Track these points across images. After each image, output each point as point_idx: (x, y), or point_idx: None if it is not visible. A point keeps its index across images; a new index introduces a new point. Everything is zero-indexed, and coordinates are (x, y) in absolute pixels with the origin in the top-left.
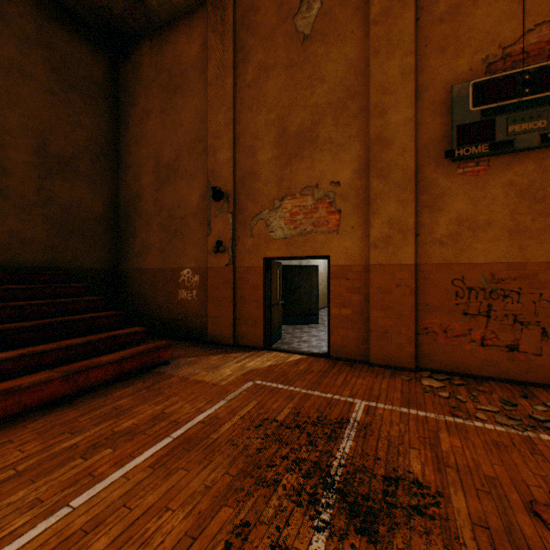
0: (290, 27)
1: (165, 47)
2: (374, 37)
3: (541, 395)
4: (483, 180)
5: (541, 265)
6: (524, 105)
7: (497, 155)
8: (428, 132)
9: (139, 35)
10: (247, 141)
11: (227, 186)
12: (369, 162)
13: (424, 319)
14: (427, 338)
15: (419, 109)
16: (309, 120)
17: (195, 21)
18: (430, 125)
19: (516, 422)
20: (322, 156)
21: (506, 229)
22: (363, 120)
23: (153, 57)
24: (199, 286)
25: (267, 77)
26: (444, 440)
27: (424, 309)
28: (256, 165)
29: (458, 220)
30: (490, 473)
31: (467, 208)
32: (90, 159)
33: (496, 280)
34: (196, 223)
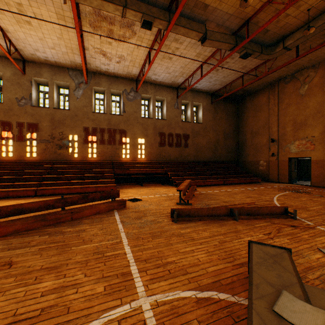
0: (297, 92)
1: (254, 99)
2: None
3: None
4: None
5: None
6: None
7: None
8: None
9: (245, 96)
10: (282, 125)
11: (275, 138)
12: (324, 131)
13: None
14: None
15: None
16: (303, 119)
17: (264, 91)
18: None
19: None
20: (308, 129)
21: None
22: (322, 119)
23: (250, 101)
24: (266, 165)
25: (289, 107)
26: (324, 192)
27: None
28: (285, 131)
29: None
30: None
31: None
32: (232, 132)
33: None
34: (264, 148)
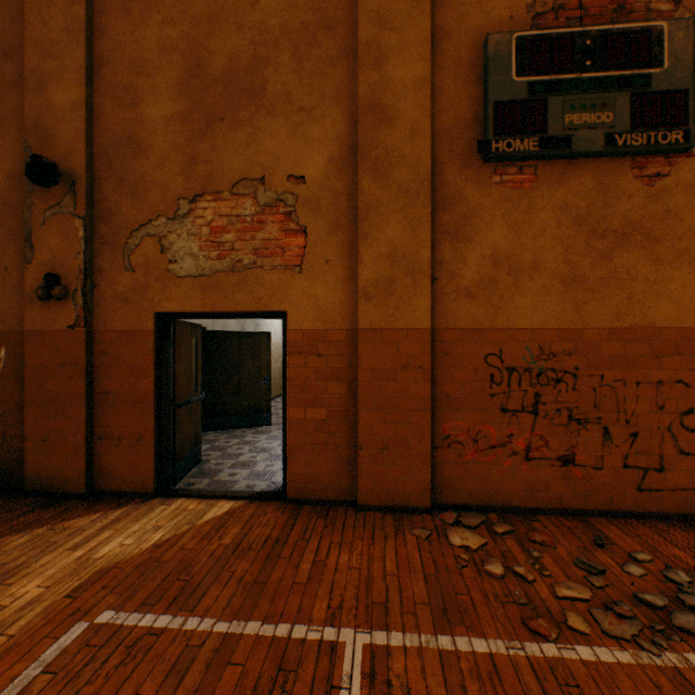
0: None
1: None
2: None
3: (614, 535)
4: (529, 198)
5: (603, 332)
6: (585, 85)
7: (547, 159)
8: (450, 109)
9: None
10: (121, 74)
11: (72, 159)
12: (358, 146)
13: (444, 421)
14: (449, 453)
15: (437, 67)
16: (249, 54)
17: None
18: (453, 98)
19: (633, 624)
20: (273, 126)
21: (559, 277)
22: (347, 71)
23: None
24: (7, 372)
25: None
26: None
27: (444, 405)
28: (140, 125)
29: (494, 258)
30: None
31: (506, 239)
32: None
33: (546, 356)
34: None
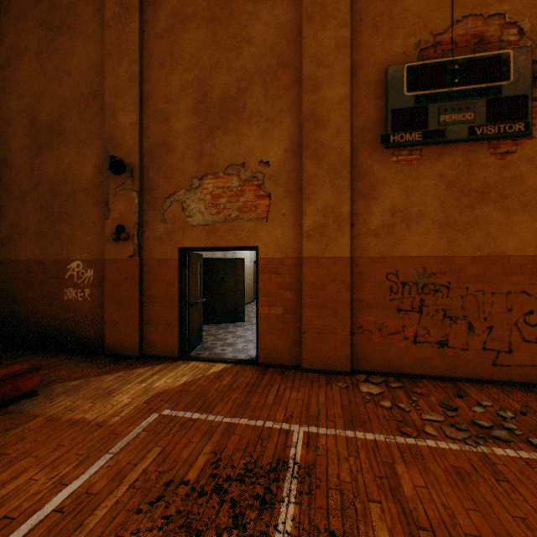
0: None
1: None
2: (307, 0)
3: (472, 392)
4: (416, 170)
5: (468, 259)
6: (454, 95)
7: (429, 144)
8: (363, 114)
9: None
10: (159, 104)
11: (131, 157)
12: (303, 142)
13: (359, 316)
14: (362, 337)
15: (354, 88)
16: (235, 87)
17: None
18: (365, 107)
19: (466, 433)
20: (250, 131)
21: (437, 222)
22: (296, 94)
23: None
24: (94, 283)
25: (184, 29)
26: (404, 477)
27: (359, 306)
28: (170, 134)
29: (392, 211)
30: (470, 528)
31: (401, 198)
32: None
33: (428, 274)
34: (89, 203)
